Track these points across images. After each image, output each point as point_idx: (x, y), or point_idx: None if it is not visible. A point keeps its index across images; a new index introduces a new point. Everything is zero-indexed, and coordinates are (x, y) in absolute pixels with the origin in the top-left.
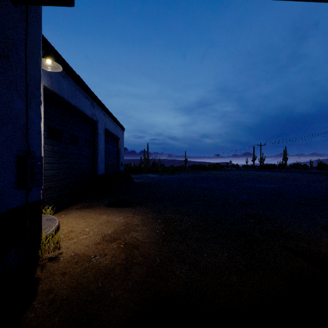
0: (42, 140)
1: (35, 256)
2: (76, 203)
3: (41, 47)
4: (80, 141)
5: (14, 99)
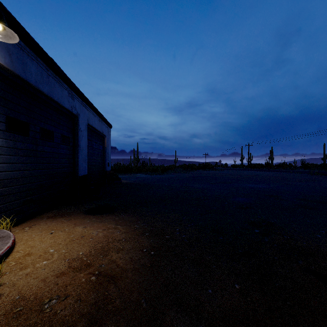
0: None
1: None
2: (49, 210)
3: None
4: (56, 137)
5: None
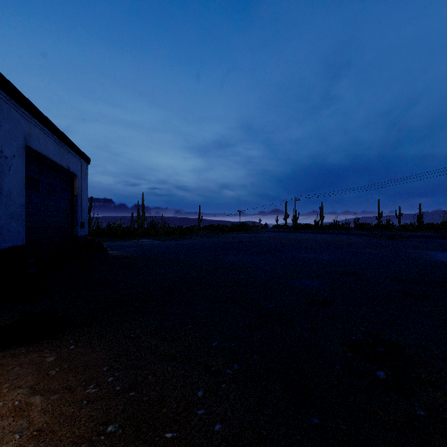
0: None
1: None
2: None
3: None
4: None
5: None
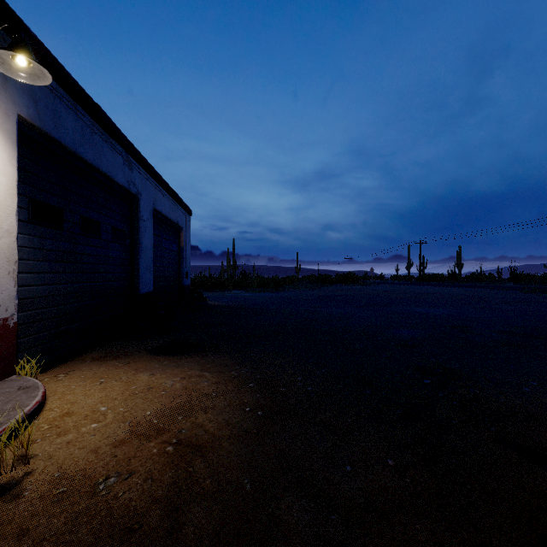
0: (14, 226)
1: None
2: (94, 347)
3: None
4: (104, 231)
5: None
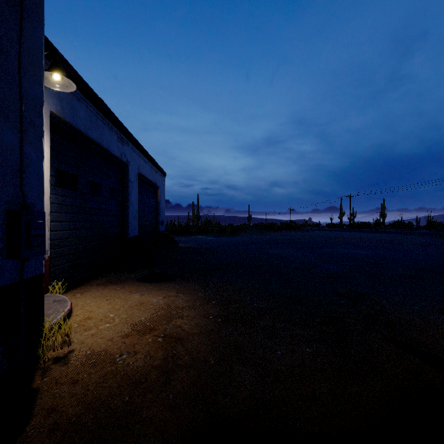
0: (48, 189)
1: (34, 355)
2: (98, 276)
3: (43, 55)
4: (104, 191)
5: (1, 128)
